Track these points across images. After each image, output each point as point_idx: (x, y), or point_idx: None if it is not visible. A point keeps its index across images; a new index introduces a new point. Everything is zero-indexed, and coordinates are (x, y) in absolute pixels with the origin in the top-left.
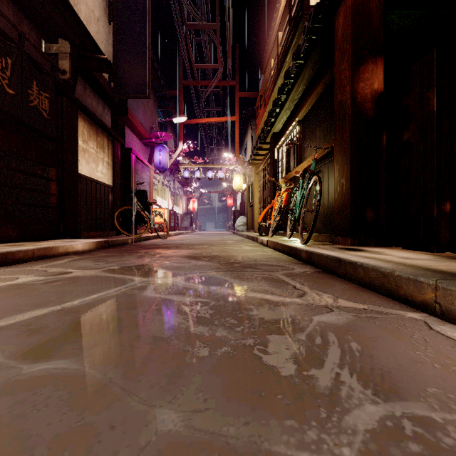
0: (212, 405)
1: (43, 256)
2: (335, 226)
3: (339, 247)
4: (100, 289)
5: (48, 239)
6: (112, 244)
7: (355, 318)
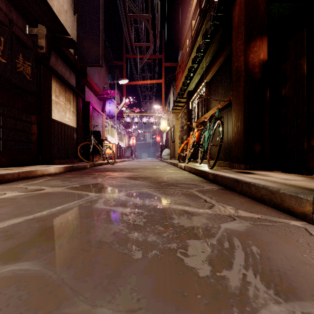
0: (144, 304)
1: (26, 177)
2: (232, 156)
3: (236, 171)
4: (63, 202)
5: (31, 165)
6: (76, 168)
7: (252, 226)
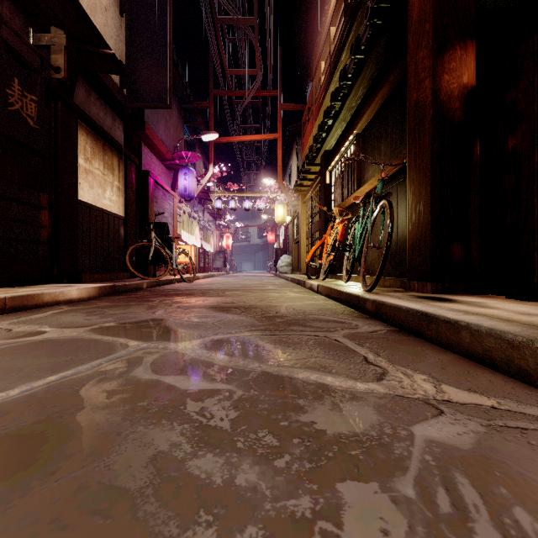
0: None
1: (20, 307)
2: (408, 266)
3: (417, 295)
4: (68, 364)
5: (37, 284)
6: (121, 290)
7: (489, 432)
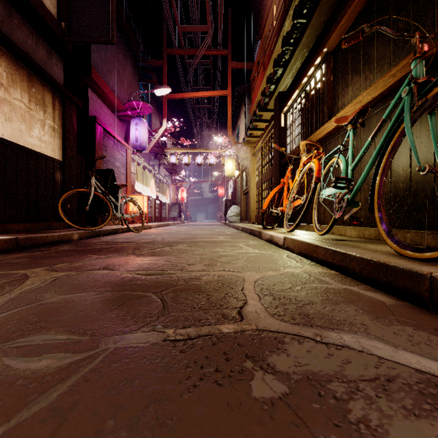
0: None
1: None
2: None
3: None
4: None
5: None
6: (31, 244)
7: None
